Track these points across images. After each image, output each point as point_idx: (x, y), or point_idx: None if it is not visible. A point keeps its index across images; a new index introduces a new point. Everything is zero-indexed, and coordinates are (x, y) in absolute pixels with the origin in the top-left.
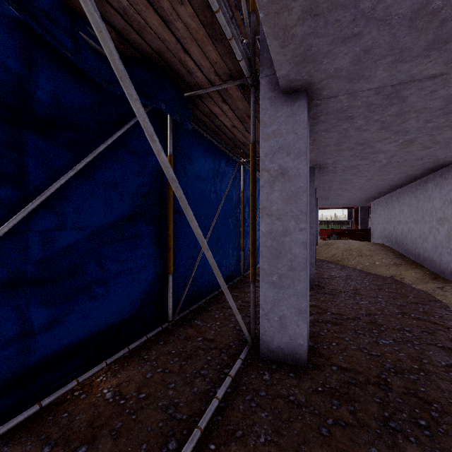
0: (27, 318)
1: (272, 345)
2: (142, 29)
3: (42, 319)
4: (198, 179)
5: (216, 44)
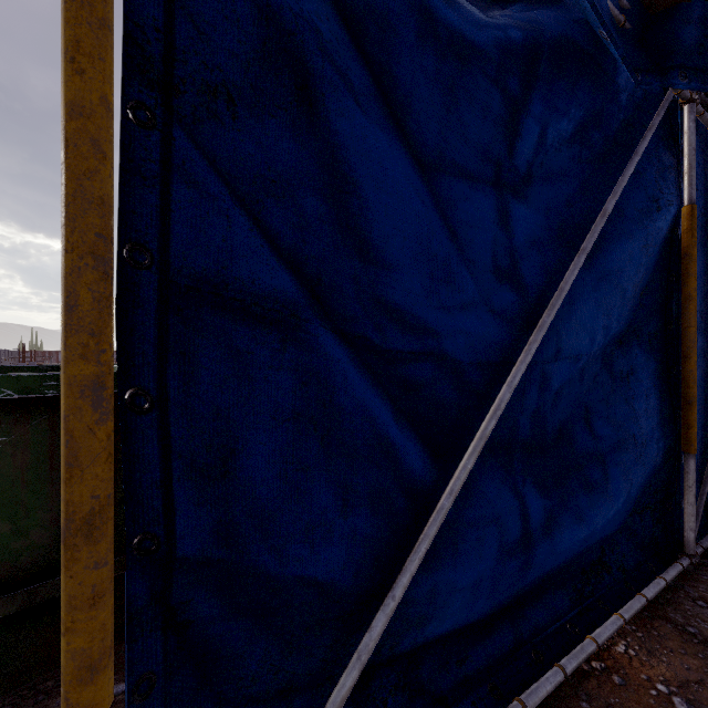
0: (525, 509)
1: None
2: None
3: (538, 513)
4: None
5: None
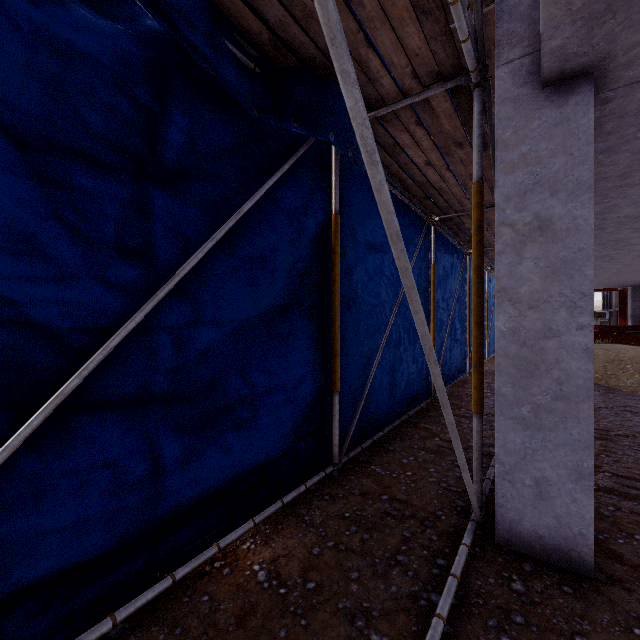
0: (156, 451)
1: (519, 527)
2: (307, 17)
3: (173, 453)
4: (371, 248)
5: (422, 21)
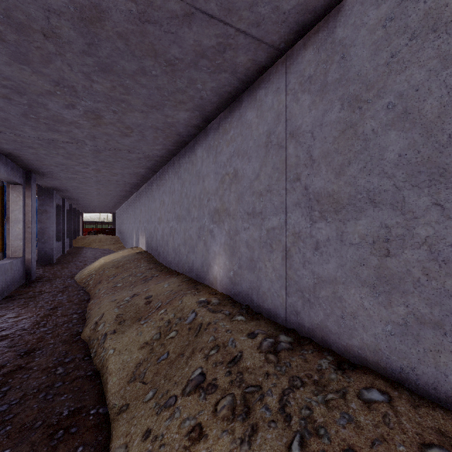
0: None
1: (42, 260)
2: None
3: None
4: None
5: None
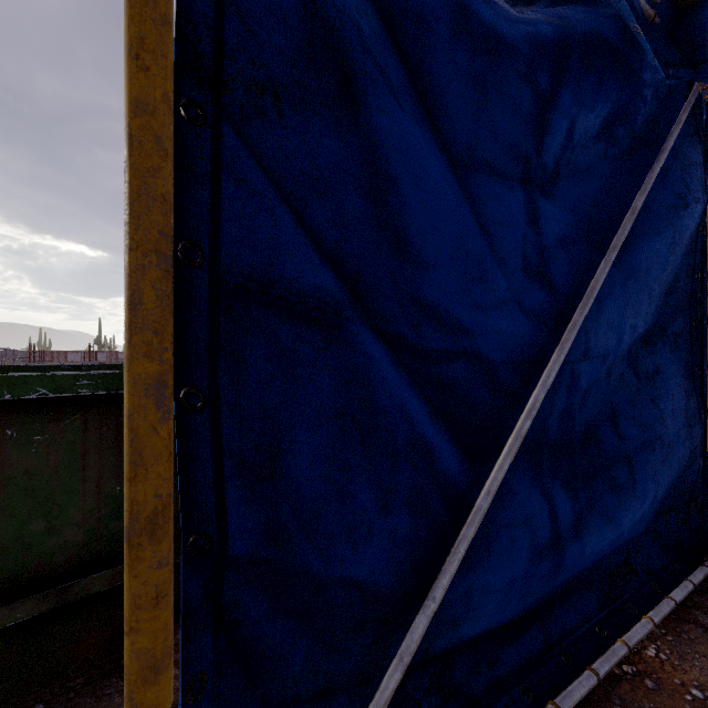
0: (555, 510)
1: None
2: None
3: (567, 515)
4: None
5: None
